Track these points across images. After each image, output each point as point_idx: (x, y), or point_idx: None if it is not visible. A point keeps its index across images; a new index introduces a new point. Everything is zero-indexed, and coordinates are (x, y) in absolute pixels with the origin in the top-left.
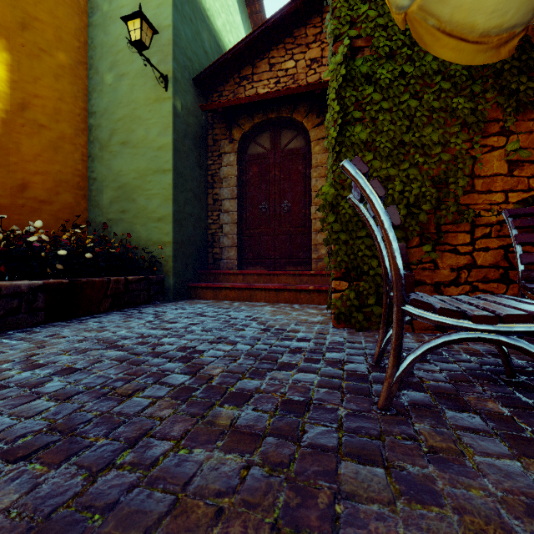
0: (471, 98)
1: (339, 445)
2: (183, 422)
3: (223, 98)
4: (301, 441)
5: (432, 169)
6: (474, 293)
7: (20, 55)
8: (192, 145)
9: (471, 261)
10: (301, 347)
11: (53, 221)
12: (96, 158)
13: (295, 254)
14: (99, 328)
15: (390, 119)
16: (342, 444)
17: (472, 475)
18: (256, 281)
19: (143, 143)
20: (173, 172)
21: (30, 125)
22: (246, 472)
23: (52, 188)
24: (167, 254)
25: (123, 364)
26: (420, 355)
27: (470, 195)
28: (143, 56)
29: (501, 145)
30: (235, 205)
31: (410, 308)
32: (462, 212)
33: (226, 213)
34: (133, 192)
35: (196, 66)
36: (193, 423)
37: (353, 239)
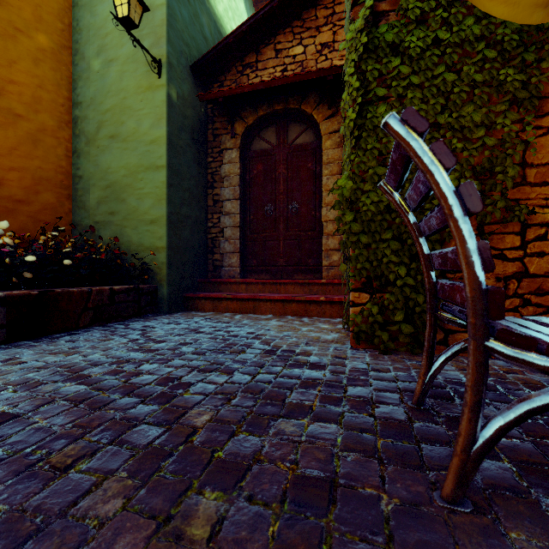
0: (521, 69)
1: None
2: (133, 532)
3: (224, 88)
4: None
5: (473, 157)
6: (525, 308)
7: None
8: (189, 140)
9: (521, 269)
10: (315, 378)
11: (32, 223)
12: (82, 153)
13: (304, 260)
14: (70, 349)
15: (422, 97)
16: None
17: None
18: (261, 291)
19: (134, 136)
20: (167, 168)
21: (4, 114)
22: None
23: (31, 187)
24: (160, 261)
25: (78, 406)
26: (516, 421)
27: (520, 188)
28: (132, 35)
29: None
30: (238, 207)
31: (497, 344)
32: (511, 208)
33: (227, 215)
34: (123, 191)
35: (194, 52)
36: (148, 534)
37: (375, 242)
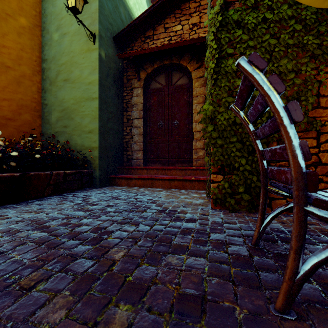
0: (317, 36)
1: None
2: None
3: (133, 51)
4: None
5: (287, 91)
6: (319, 184)
7: None
8: (112, 82)
9: (317, 160)
10: (190, 228)
11: (17, 133)
12: (47, 90)
13: (182, 155)
14: (38, 209)
15: None
16: None
17: None
18: (155, 174)
19: (79, 79)
20: (99, 99)
21: None
22: None
23: (16, 110)
24: (95, 155)
25: (41, 246)
26: (326, 259)
27: (316, 110)
28: (77, 18)
29: None
30: (142, 123)
31: (313, 208)
32: (311, 122)
33: (135, 128)
34: (72, 113)
35: (115, 29)
36: None
37: (226, 143)
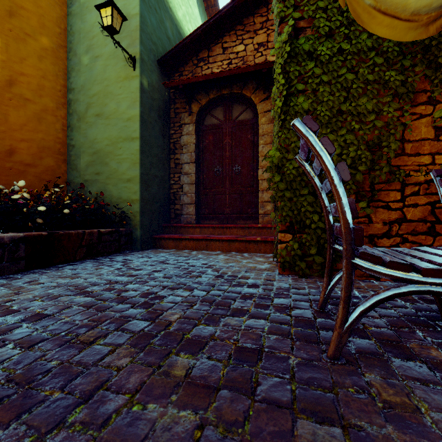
0: (401, 71)
1: (293, 399)
2: (140, 373)
3: (183, 77)
4: (255, 395)
5: (367, 135)
6: (404, 244)
7: (8, 38)
8: (156, 117)
9: (401, 216)
10: (251, 293)
11: (37, 182)
12: (74, 127)
13: (245, 210)
14: (73, 275)
15: (330, 91)
16: (296, 398)
17: (433, 436)
18: (211, 233)
19: (115, 114)
20: (140, 139)
21: (17, 99)
22: (200, 433)
23: (37, 154)
24: (135, 210)
25: (89, 310)
26: (370, 307)
27: (400, 157)
28: (114, 39)
29: (428, 113)
30: (194, 168)
31: (359, 261)
32: (394, 172)
33: (186, 175)
34: (106, 157)
35: (160, 49)
36: (149, 374)
37: (296, 196)
